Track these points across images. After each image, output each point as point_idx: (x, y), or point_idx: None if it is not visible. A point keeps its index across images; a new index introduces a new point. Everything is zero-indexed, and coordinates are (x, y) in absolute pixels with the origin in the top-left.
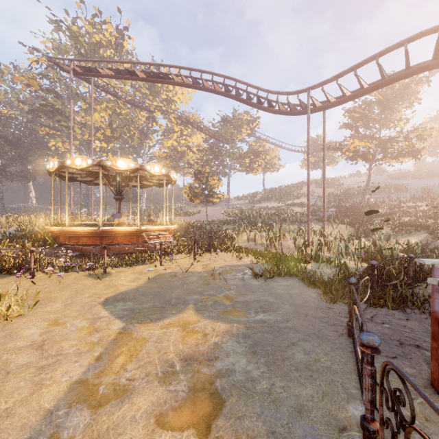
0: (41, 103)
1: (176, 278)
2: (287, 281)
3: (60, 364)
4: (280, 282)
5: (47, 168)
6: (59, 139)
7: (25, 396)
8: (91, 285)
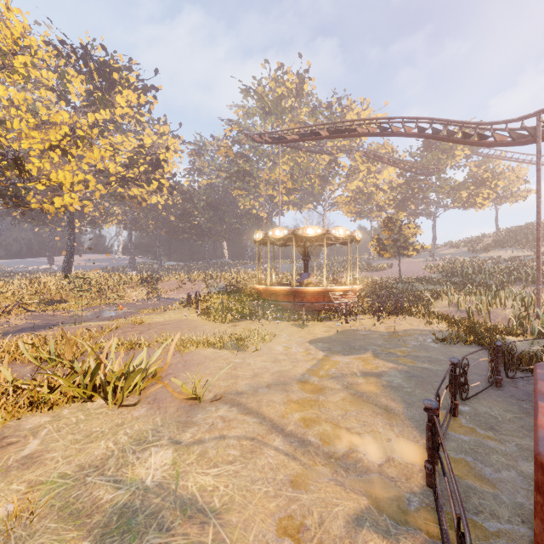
0: (236, 170)
1: (359, 334)
2: (471, 349)
3: (299, 362)
4: (461, 349)
5: (254, 238)
6: (247, 198)
7: (291, 368)
8: (297, 331)
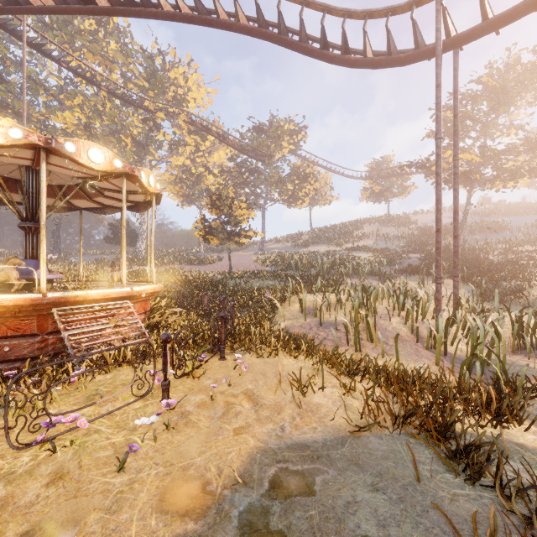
0: None
1: None
2: None
3: None
4: None
5: None
6: None
7: None
8: None
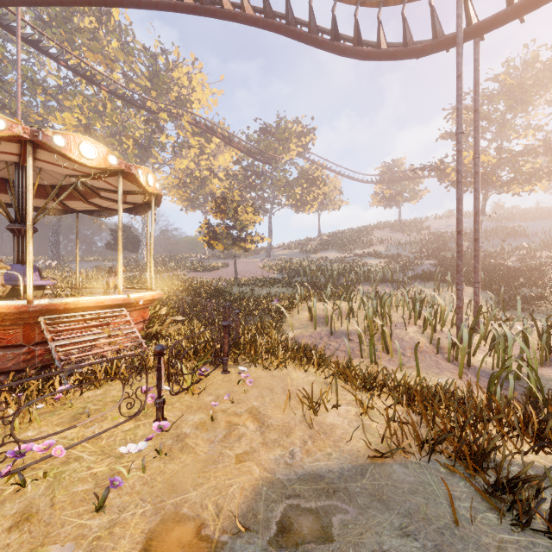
0: None
1: None
2: None
3: None
4: None
5: None
6: None
7: None
8: None
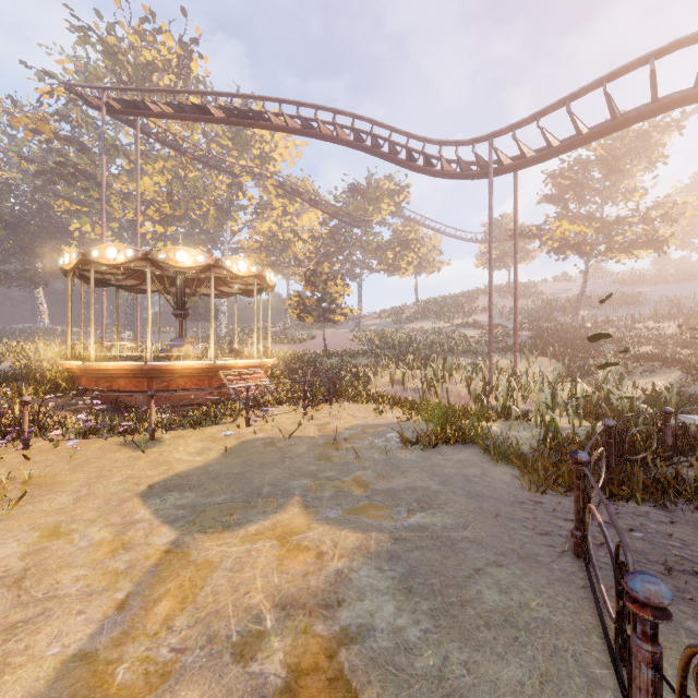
0: (56, 161)
1: (273, 448)
2: (460, 453)
3: (48, 619)
4: (447, 455)
5: (60, 264)
6: (86, 219)
7: None
8: (126, 461)
